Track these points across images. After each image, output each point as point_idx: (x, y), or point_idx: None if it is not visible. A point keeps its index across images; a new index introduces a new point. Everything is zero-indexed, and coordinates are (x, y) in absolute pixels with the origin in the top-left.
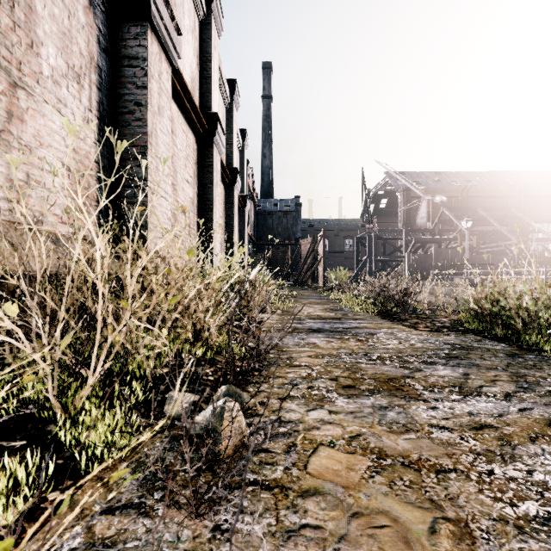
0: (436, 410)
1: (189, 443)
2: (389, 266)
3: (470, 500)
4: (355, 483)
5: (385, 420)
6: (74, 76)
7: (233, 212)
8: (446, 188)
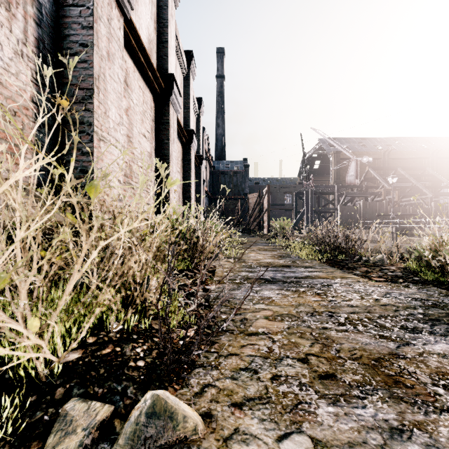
0: None
1: None
2: (323, 216)
3: None
4: None
5: None
6: (1, 0)
7: (190, 168)
8: (370, 152)
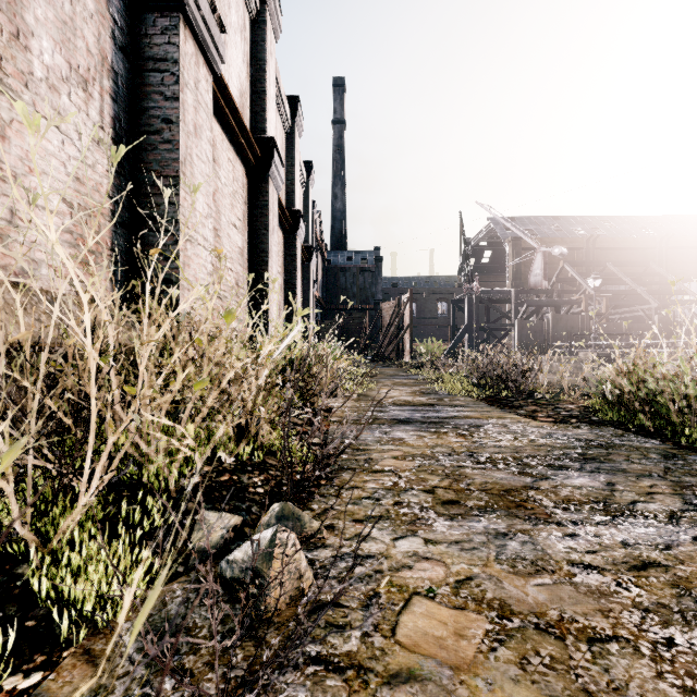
0: (575, 538)
1: (224, 592)
2: (494, 336)
3: (646, 692)
4: (468, 660)
5: (505, 554)
6: (79, 80)
7: (295, 267)
8: (566, 238)
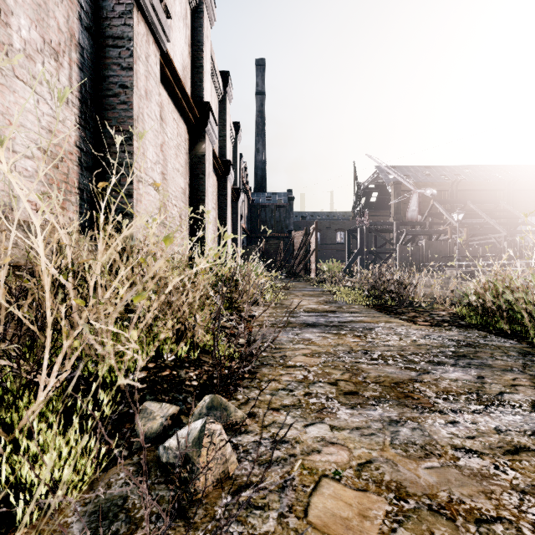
0: (456, 425)
1: (161, 474)
2: (380, 258)
3: None
4: None
5: (398, 440)
6: (51, 52)
7: (226, 204)
8: (436, 182)
